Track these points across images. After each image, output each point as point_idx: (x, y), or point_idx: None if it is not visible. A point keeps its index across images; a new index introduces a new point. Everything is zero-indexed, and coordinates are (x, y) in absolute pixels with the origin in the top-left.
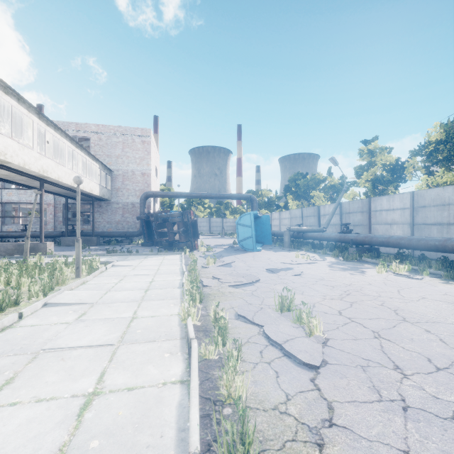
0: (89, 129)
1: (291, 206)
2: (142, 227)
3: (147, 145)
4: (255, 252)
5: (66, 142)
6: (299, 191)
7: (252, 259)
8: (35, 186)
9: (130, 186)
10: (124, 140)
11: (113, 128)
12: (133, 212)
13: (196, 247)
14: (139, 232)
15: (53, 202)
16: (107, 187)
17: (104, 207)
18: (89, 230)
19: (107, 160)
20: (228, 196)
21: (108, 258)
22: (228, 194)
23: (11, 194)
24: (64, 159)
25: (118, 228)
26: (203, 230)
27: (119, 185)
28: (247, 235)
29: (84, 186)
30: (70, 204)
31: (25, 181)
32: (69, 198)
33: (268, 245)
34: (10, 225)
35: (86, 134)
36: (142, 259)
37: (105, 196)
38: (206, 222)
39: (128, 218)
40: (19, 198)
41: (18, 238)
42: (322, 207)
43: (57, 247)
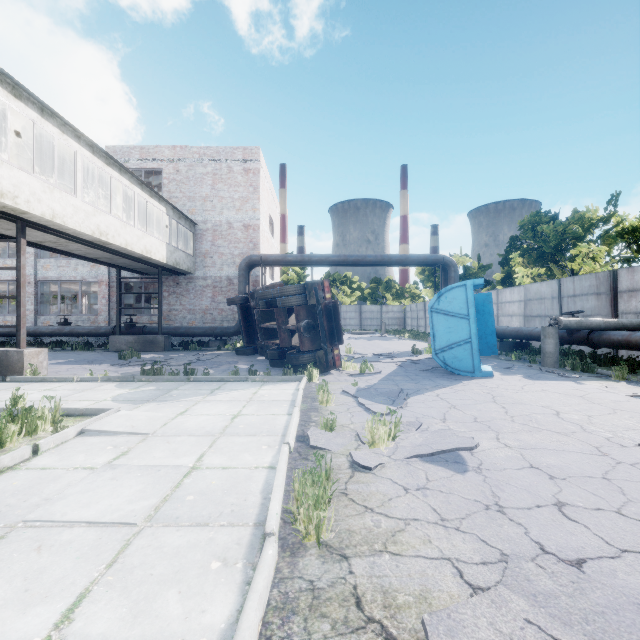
0: (160, 155)
1: (521, 279)
2: (239, 318)
3: (253, 176)
4: (481, 378)
5: (77, 147)
6: (544, 245)
7: (503, 412)
8: (38, 241)
9: (224, 249)
10: (215, 170)
11: (198, 151)
12: (229, 293)
13: (335, 364)
14: (236, 327)
15: (107, 278)
16: (188, 251)
17: (184, 285)
18: (153, 323)
19: (188, 206)
20: (399, 260)
21: (129, 390)
22: (399, 255)
23: (49, 266)
24: (113, 203)
25: (205, 320)
26: (350, 324)
27: (207, 247)
28: (456, 338)
29: (130, 243)
30: (132, 281)
31: (3, 227)
32: (130, 272)
33: (490, 358)
34: (48, 316)
35: (156, 164)
36: (196, 400)
37: (181, 266)
38: (354, 312)
39: (221, 304)
40: (59, 273)
41: (58, 337)
42: (624, 272)
43: (95, 354)
